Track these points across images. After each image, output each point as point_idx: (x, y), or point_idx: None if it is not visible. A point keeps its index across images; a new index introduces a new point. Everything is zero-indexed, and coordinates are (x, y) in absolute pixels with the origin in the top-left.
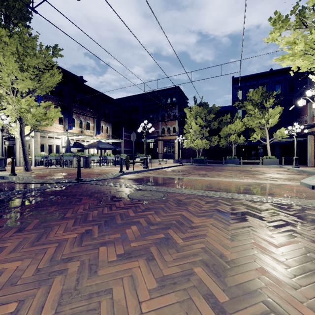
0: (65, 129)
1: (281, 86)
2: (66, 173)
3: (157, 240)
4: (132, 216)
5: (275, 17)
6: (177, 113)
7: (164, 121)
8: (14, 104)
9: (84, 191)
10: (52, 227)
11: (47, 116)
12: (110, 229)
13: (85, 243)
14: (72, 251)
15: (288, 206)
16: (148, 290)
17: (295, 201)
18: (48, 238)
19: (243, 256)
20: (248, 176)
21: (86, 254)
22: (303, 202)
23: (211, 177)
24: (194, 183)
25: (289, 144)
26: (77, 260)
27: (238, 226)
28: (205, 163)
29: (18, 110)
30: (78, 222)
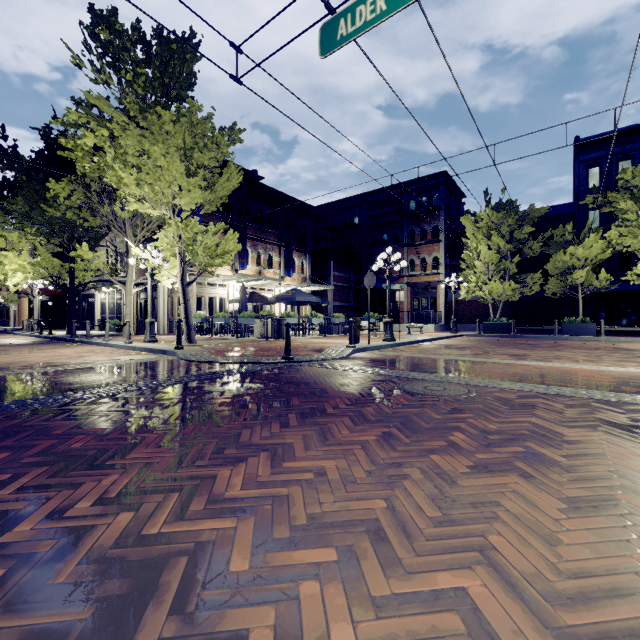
0: (233, 269)
1: None
2: (254, 347)
3: (517, 454)
4: (438, 418)
5: None
6: (443, 227)
7: (414, 245)
8: (179, 231)
9: (316, 378)
10: (325, 424)
11: (222, 249)
12: (419, 434)
13: (401, 449)
14: (391, 456)
15: None
16: (556, 509)
17: None
18: (338, 439)
19: None
20: (634, 362)
21: (416, 461)
22: None
23: (542, 361)
24: (512, 371)
25: None
26: (410, 466)
27: None
28: (510, 333)
29: (184, 241)
30: (356, 421)
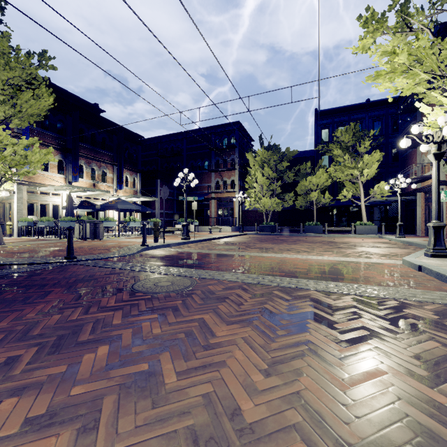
0: (67, 181)
1: (381, 124)
2: (57, 247)
3: (130, 378)
4: (115, 324)
5: (367, 16)
6: (238, 160)
7: (219, 171)
8: None
9: (66, 278)
10: None
11: (28, 159)
12: (56, 354)
13: None
14: None
15: (378, 301)
16: None
17: (391, 291)
18: None
19: (276, 412)
20: (331, 251)
21: None
22: (402, 293)
23: (277, 253)
24: (247, 262)
25: (392, 205)
26: None
27: (289, 341)
28: (276, 232)
29: None
30: (8, 339)
